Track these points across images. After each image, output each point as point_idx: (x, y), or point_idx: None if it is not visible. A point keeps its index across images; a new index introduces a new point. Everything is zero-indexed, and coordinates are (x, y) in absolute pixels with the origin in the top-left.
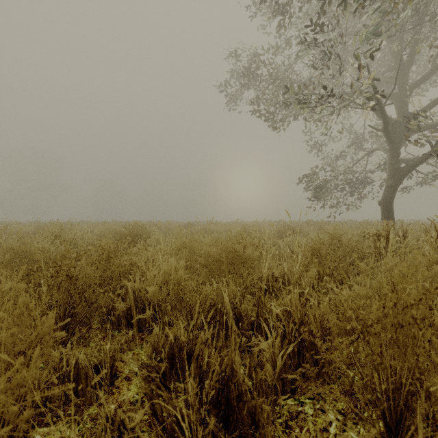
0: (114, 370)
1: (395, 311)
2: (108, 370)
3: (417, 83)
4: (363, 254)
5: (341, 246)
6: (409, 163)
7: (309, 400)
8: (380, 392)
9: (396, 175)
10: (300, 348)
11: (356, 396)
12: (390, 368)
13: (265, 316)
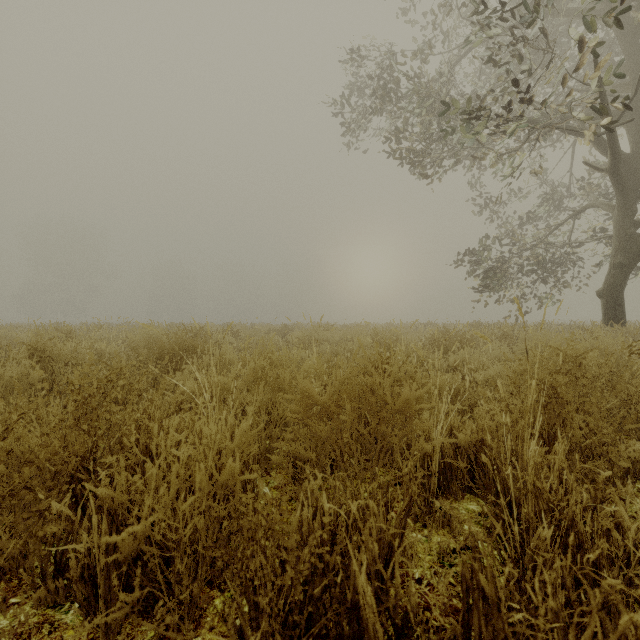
0: None
1: None
2: None
3: None
4: (638, 395)
5: (583, 376)
6: None
7: None
8: None
9: (630, 246)
10: None
11: None
12: None
13: None
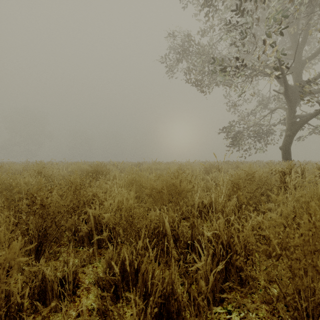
0: (77, 281)
1: (314, 240)
2: (71, 282)
3: (309, 58)
4: (271, 187)
5: (254, 181)
6: (302, 118)
7: (235, 308)
8: (300, 310)
9: (293, 127)
10: (227, 264)
11: (273, 305)
12: (307, 287)
13: (198, 238)
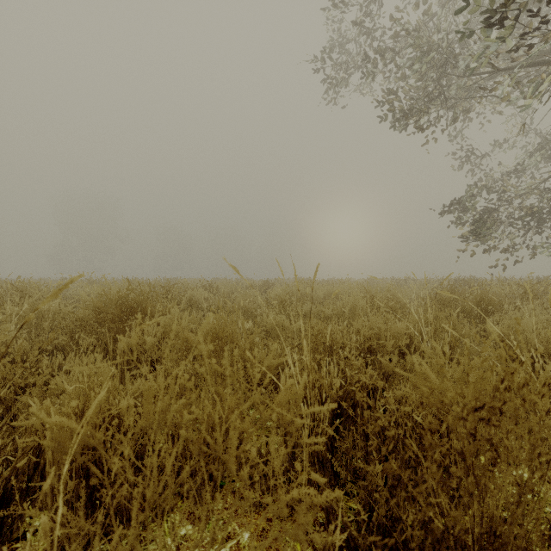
0: None
1: None
2: None
3: None
4: None
5: None
6: None
7: None
8: None
9: None
10: None
11: None
12: None
13: None
